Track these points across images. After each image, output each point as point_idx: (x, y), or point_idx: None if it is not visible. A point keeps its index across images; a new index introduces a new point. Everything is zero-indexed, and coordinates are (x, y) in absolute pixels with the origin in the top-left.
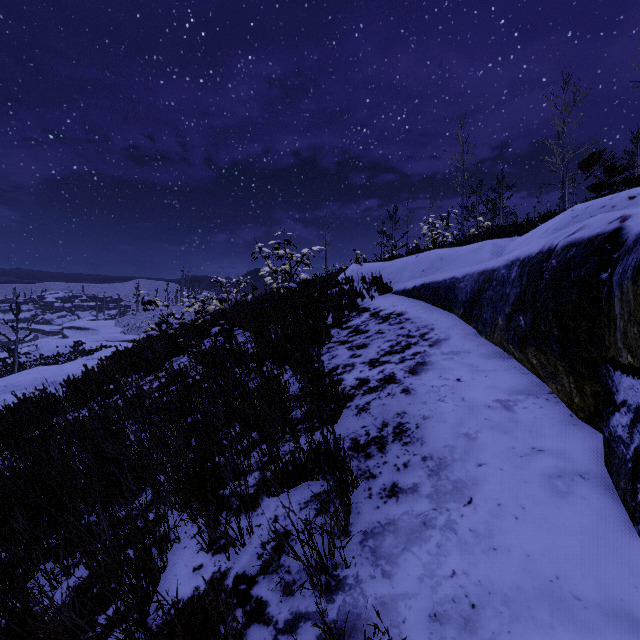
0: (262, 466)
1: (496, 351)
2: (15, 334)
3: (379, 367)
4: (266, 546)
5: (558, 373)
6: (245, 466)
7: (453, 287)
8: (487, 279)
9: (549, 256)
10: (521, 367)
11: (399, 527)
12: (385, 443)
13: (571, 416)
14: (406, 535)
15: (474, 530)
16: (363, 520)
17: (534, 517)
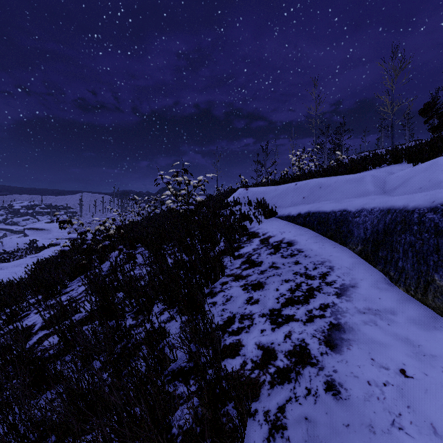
0: None
1: (431, 316)
2: None
3: (283, 326)
4: None
5: None
6: None
7: (346, 220)
8: (399, 220)
9: None
10: None
11: None
12: None
13: None
14: None
15: None
16: None
17: None
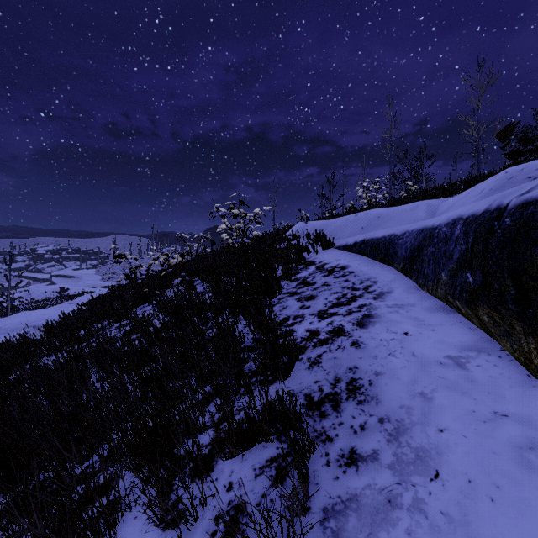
0: (216, 429)
1: (439, 305)
2: (8, 282)
3: (328, 319)
4: (220, 521)
5: (514, 332)
6: (200, 424)
7: (393, 243)
8: (428, 236)
9: (500, 215)
10: (467, 322)
11: (362, 505)
12: (339, 401)
13: (529, 376)
14: (371, 516)
15: (446, 513)
16: (322, 493)
17: (512, 500)
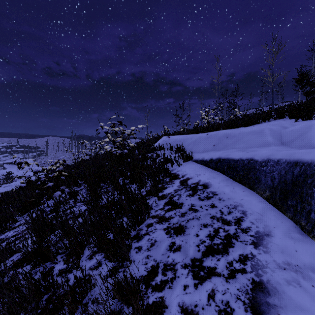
0: None
1: None
2: None
3: (206, 283)
4: None
5: None
6: None
7: (253, 168)
8: (310, 173)
9: None
10: None
11: None
12: None
13: None
14: None
15: None
16: None
17: None
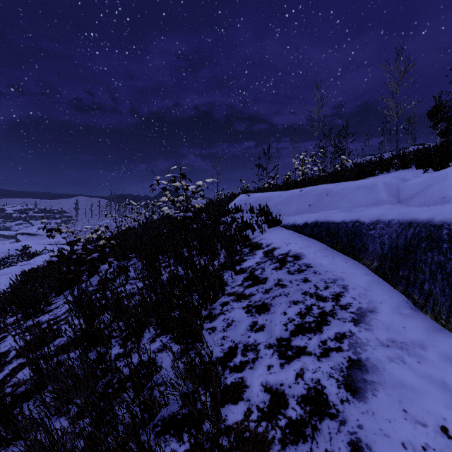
0: None
1: None
2: None
3: (294, 362)
4: None
5: None
6: None
7: (359, 233)
8: (424, 235)
9: None
10: None
11: None
12: None
13: None
14: None
15: None
16: None
17: None
